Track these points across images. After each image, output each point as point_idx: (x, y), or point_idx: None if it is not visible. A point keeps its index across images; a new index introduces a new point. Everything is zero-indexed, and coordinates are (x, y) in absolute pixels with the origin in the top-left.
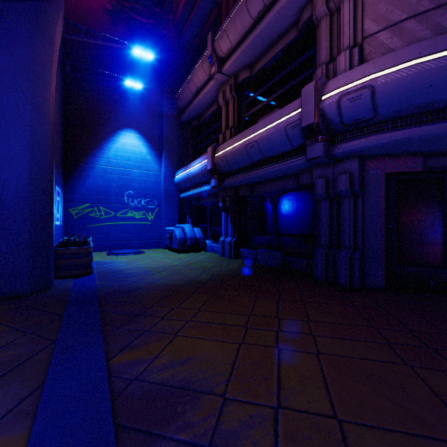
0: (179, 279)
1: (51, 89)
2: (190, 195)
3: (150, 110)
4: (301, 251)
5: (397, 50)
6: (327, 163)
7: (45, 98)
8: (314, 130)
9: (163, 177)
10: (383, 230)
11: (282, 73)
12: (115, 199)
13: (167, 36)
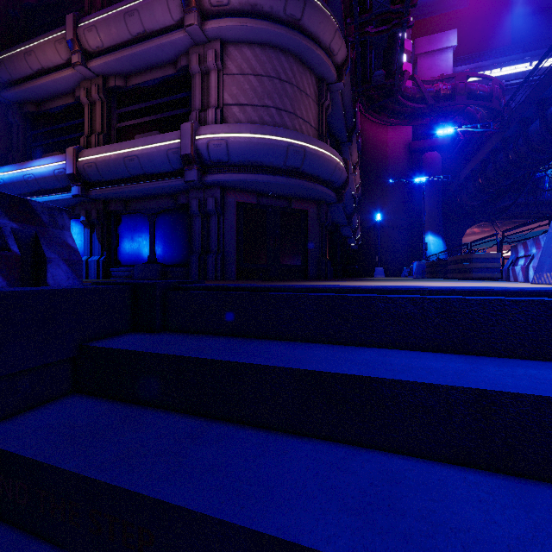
0: None
1: None
2: None
3: None
4: (179, 262)
5: (240, 124)
6: (200, 188)
7: None
8: (191, 160)
9: None
10: (236, 240)
11: (161, 100)
12: None
13: None
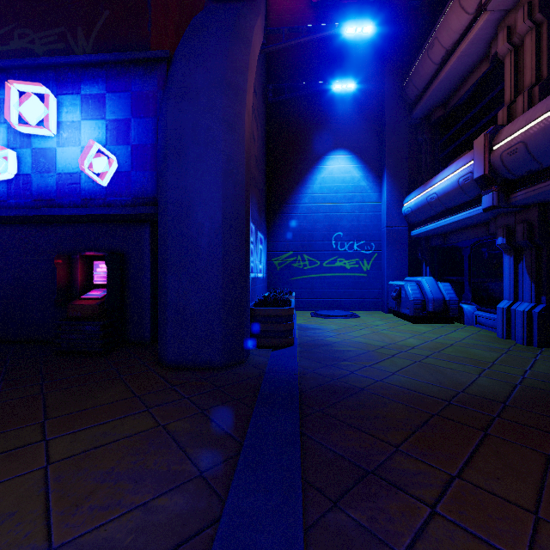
0: (434, 382)
1: (246, 100)
2: (430, 231)
3: (365, 117)
4: None
5: None
6: None
7: (239, 113)
8: None
9: (384, 208)
10: None
11: None
12: (321, 244)
13: (390, 0)
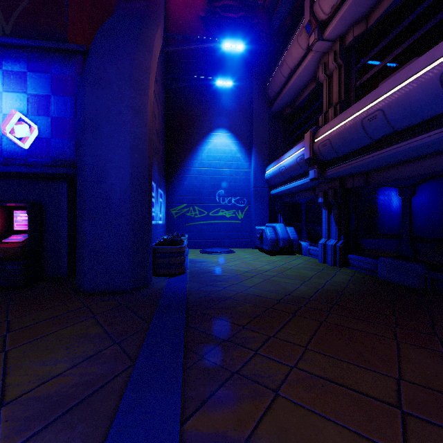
0: (273, 291)
1: (148, 93)
2: (282, 191)
3: (240, 107)
4: None
5: None
6: None
7: (143, 103)
8: None
9: (252, 173)
10: None
11: (422, 6)
12: (208, 199)
13: (257, 25)
